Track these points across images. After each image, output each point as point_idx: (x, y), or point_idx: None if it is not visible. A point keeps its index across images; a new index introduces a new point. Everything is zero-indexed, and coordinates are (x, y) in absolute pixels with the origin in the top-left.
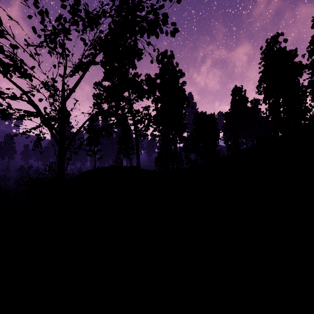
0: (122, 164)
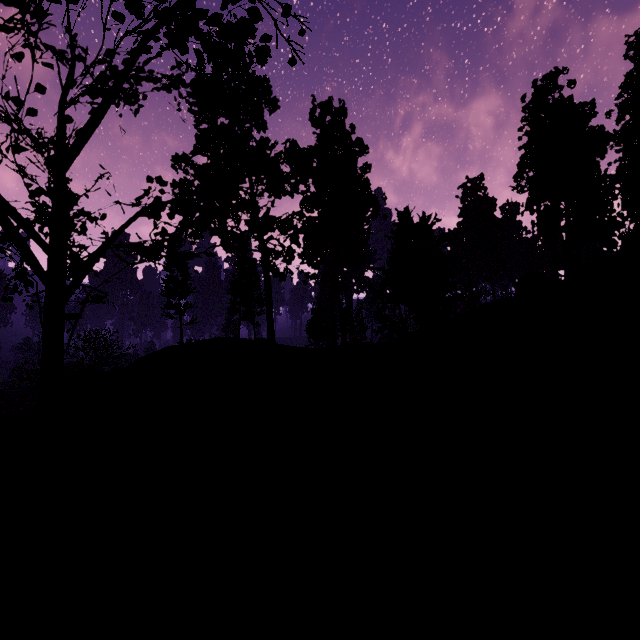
0: (238, 335)
